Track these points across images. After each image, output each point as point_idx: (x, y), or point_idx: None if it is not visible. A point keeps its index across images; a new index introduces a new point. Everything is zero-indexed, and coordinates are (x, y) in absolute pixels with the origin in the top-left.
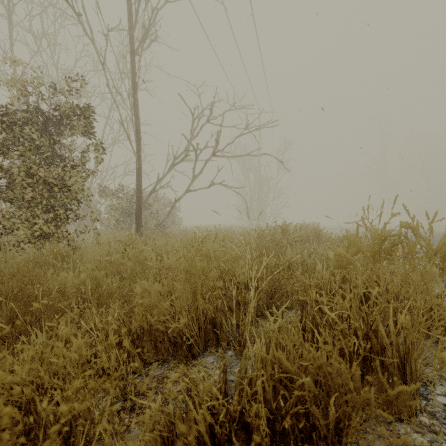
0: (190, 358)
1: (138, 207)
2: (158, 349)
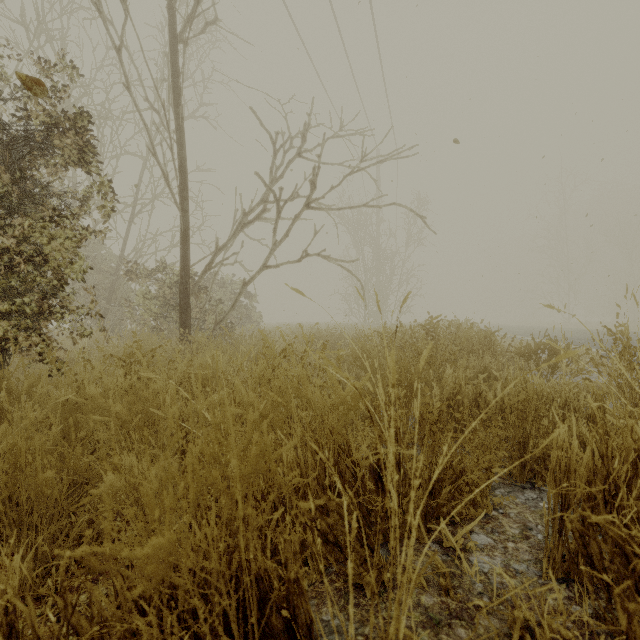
0: None
1: (183, 294)
2: None
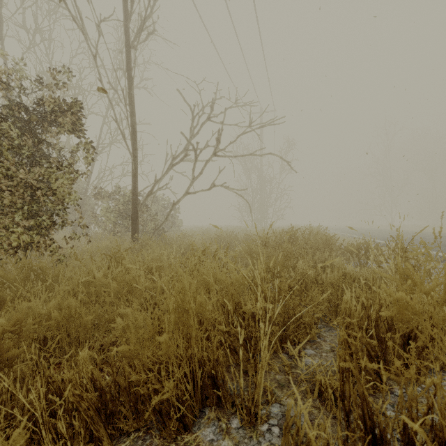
0: (181, 430)
1: (134, 210)
2: (139, 413)
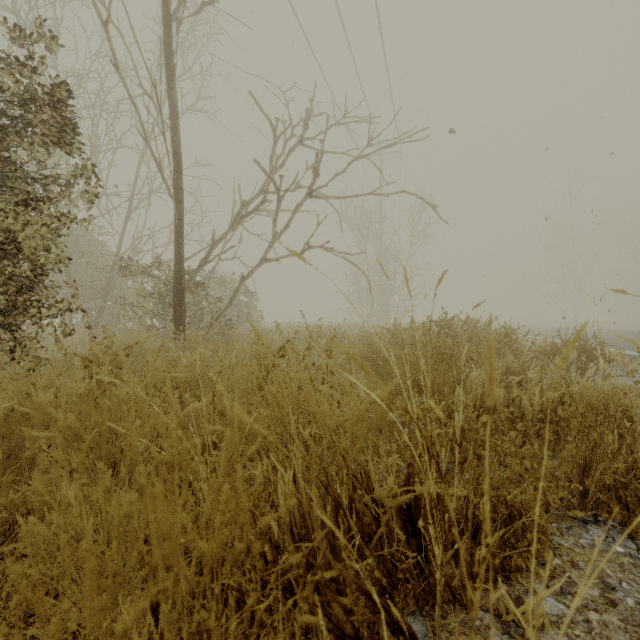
0: None
1: (177, 289)
2: None
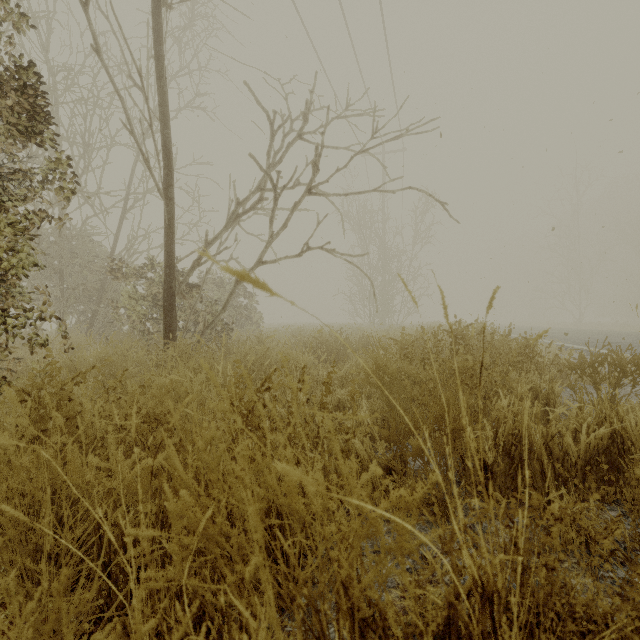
0: None
1: (167, 293)
2: None
